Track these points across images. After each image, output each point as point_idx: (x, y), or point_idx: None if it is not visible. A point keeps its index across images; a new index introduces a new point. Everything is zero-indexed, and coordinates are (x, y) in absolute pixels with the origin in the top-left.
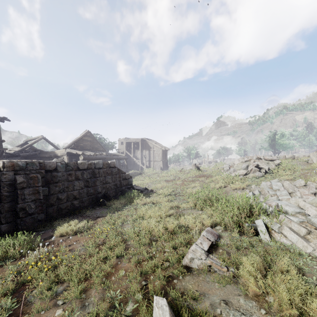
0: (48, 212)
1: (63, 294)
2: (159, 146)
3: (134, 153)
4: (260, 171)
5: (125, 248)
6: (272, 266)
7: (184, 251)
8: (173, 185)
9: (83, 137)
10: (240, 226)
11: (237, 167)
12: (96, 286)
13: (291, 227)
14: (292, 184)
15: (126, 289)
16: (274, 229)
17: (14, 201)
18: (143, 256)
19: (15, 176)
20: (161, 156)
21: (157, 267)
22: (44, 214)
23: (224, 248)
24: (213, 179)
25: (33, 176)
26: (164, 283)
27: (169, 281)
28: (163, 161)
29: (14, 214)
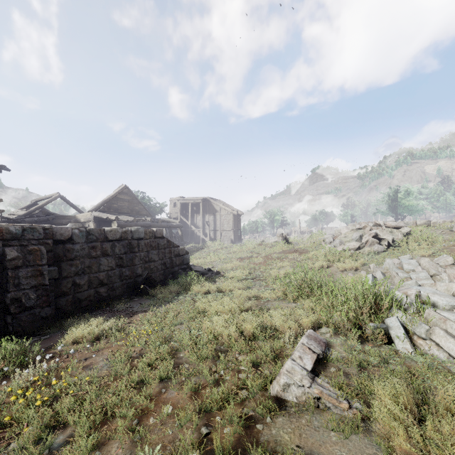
0: (59, 305)
1: (60, 453)
2: (229, 209)
3: (193, 219)
4: (381, 244)
5: (175, 364)
6: (428, 400)
7: (272, 370)
8: (250, 265)
9: (118, 196)
10: (359, 328)
11: (346, 238)
12: (120, 436)
13: (447, 329)
14: (435, 263)
15: (173, 442)
16: (419, 333)
17: (2, 288)
18: (204, 379)
19: (4, 249)
20: (232, 223)
21: (228, 399)
22: (52, 308)
23: (337, 366)
24: (309, 255)
25: (34, 249)
26: (240, 431)
27: (248, 427)
28: (234, 230)
29: (2, 308)
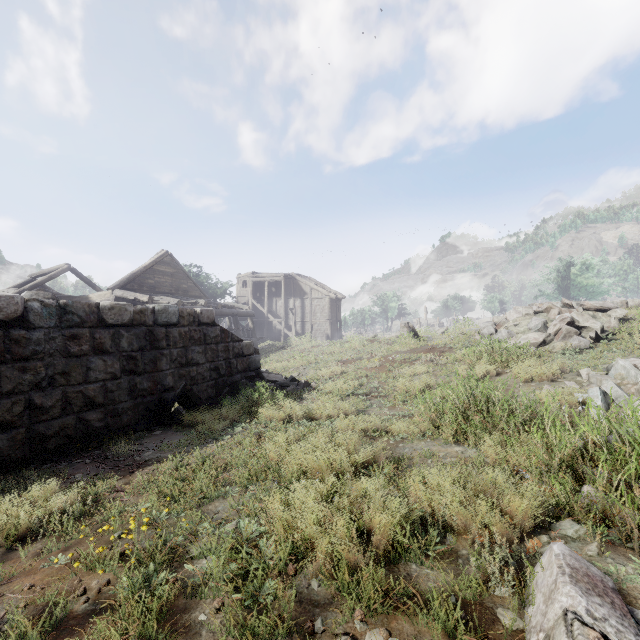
0: None
1: None
2: (324, 290)
3: (271, 306)
4: (581, 336)
5: None
6: None
7: None
8: (359, 371)
9: (156, 266)
10: None
11: (518, 327)
12: None
13: None
14: None
15: None
16: None
17: None
18: None
19: None
20: (328, 311)
21: None
22: None
23: None
24: (458, 355)
25: None
26: None
27: None
28: (331, 321)
29: None
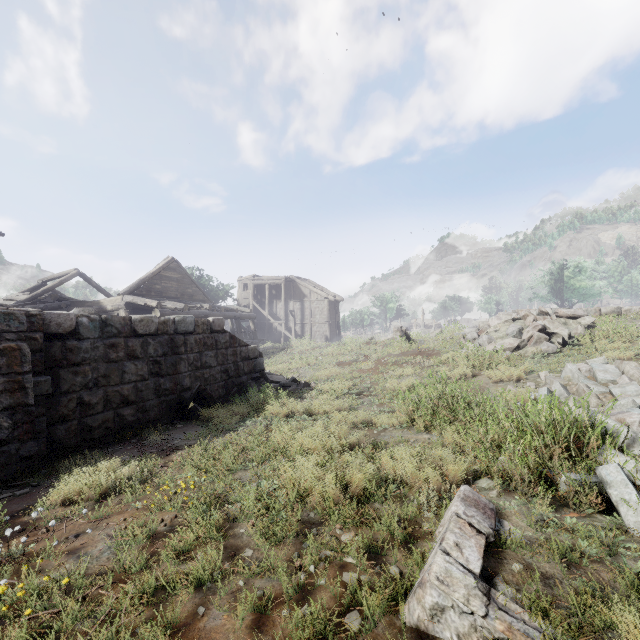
0: (55, 436)
1: None
2: (323, 292)
3: (272, 308)
4: (551, 341)
5: (228, 549)
6: None
7: (402, 564)
8: (354, 373)
9: (163, 272)
10: (546, 480)
11: (497, 333)
12: None
13: None
14: None
15: None
16: None
17: None
18: (278, 584)
19: None
20: (327, 313)
21: (323, 634)
22: (42, 441)
23: (523, 558)
24: (443, 358)
25: (10, 347)
26: None
27: None
28: (330, 323)
29: None
